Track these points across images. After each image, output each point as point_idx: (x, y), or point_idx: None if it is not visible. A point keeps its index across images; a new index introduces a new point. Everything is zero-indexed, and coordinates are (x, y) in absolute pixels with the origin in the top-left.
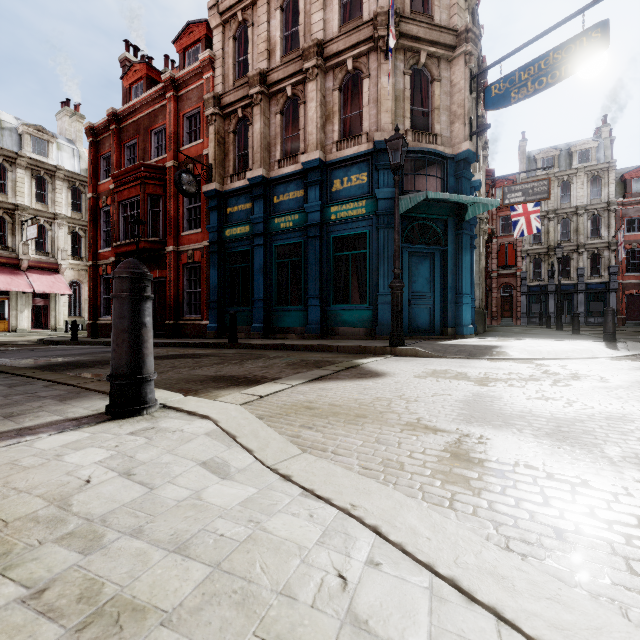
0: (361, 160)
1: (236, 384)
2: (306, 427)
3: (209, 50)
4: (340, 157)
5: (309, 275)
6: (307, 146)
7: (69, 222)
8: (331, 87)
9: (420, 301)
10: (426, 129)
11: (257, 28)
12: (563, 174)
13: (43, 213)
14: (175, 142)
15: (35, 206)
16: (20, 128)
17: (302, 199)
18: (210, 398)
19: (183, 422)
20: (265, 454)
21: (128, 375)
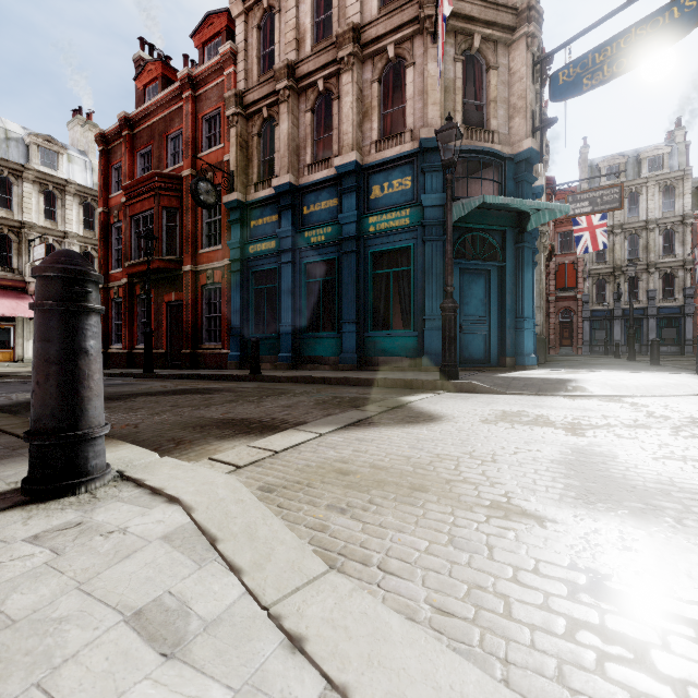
0: (404, 162)
1: (246, 431)
2: (336, 509)
3: (230, 42)
4: (380, 159)
5: (344, 296)
6: (341, 147)
7: (81, 241)
8: (369, 79)
9: (473, 326)
10: (480, 125)
11: (284, 14)
12: (631, 184)
13: (52, 231)
14: (193, 148)
15: (43, 224)
16: (27, 138)
17: (336, 209)
18: (206, 454)
19: (134, 510)
20: (263, 577)
21: (54, 431)
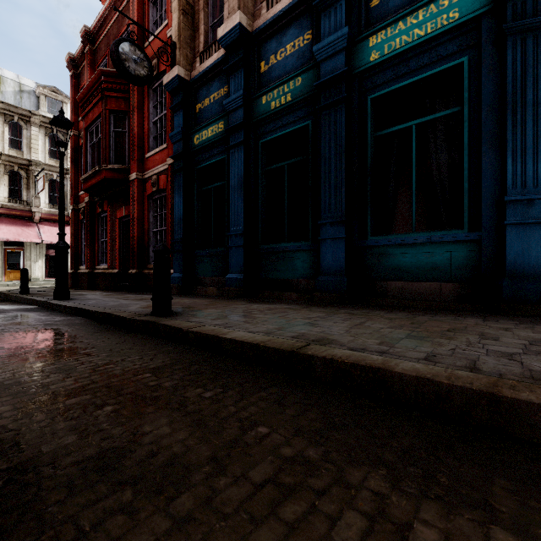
0: None
1: None
2: None
3: None
4: None
5: (323, 180)
6: None
7: None
8: None
9: None
10: None
11: None
12: None
13: (56, 168)
14: (139, 38)
15: (49, 162)
16: (37, 90)
17: (308, 47)
18: None
19: None
20: None
21: None
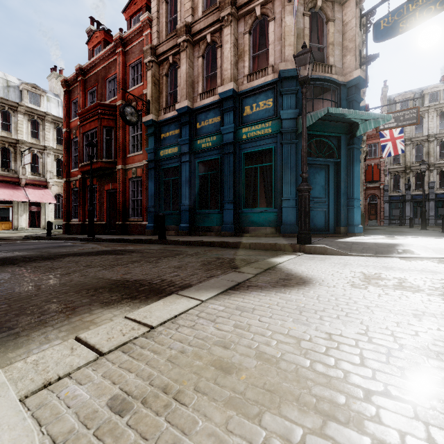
0: (267, 88)
1: (133, 296)
2: None
3: (147, 12)
4: (250, 87)
5: (224, 184)
6: (223, 80)
7: (55, 152)
8: (242, 31)
9: (317, 205)
10: (322, 62)
11: None
12: None
13: (36, 146)
14: (123, 86)
15: (31, 141)
16: (21, 86)
17: (219, 124)
18: (79, 328)
19: None
20: None
21: None
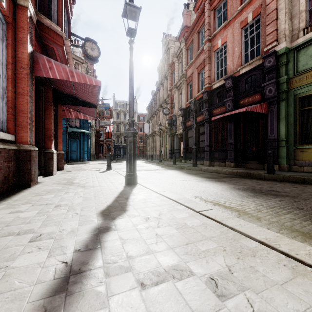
0: None
1: None
2: None
3: None
4: None
5: None
6: None
7: None
8: None
9: (74, 152)
10: None
11: None
12: (124, 111)
13: None
14: None
15: None
16: None
17: None
18: None
19: None
20: None
21: None
